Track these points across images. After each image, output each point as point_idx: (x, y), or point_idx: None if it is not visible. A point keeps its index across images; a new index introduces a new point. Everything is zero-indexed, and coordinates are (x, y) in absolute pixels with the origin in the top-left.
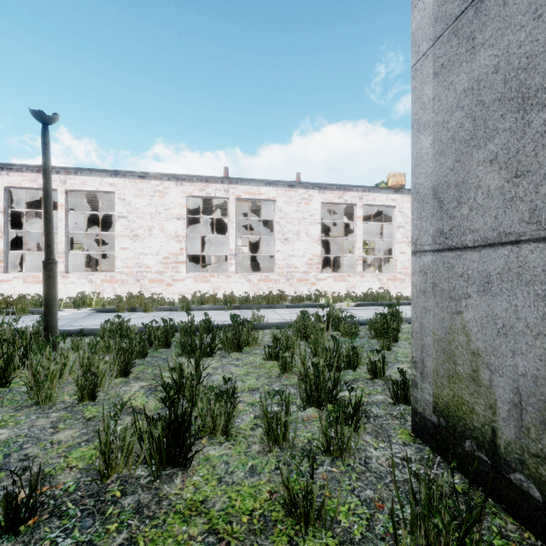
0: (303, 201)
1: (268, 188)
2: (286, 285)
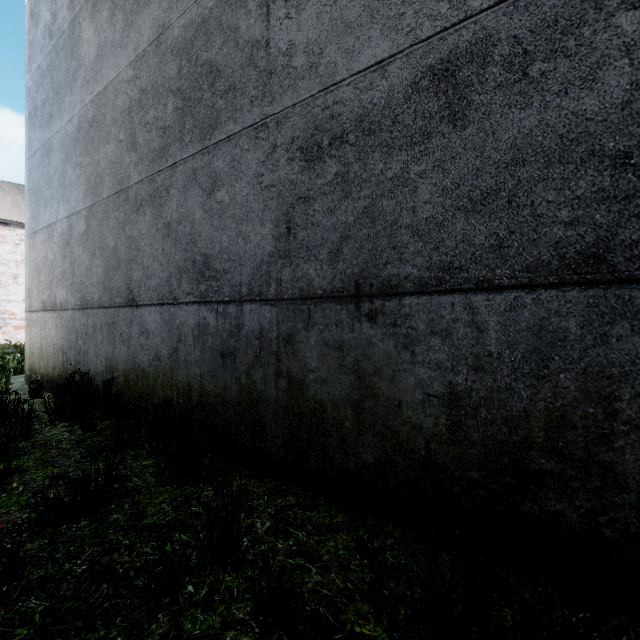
0: (23, 243)
1: None
2: None
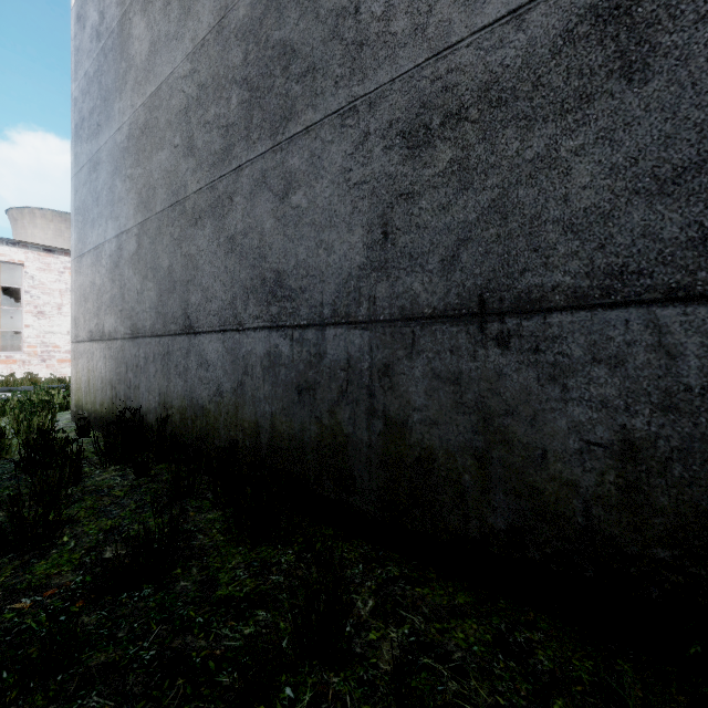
0: (67, 271)
1: (11, 249)
2: (41, 367)
